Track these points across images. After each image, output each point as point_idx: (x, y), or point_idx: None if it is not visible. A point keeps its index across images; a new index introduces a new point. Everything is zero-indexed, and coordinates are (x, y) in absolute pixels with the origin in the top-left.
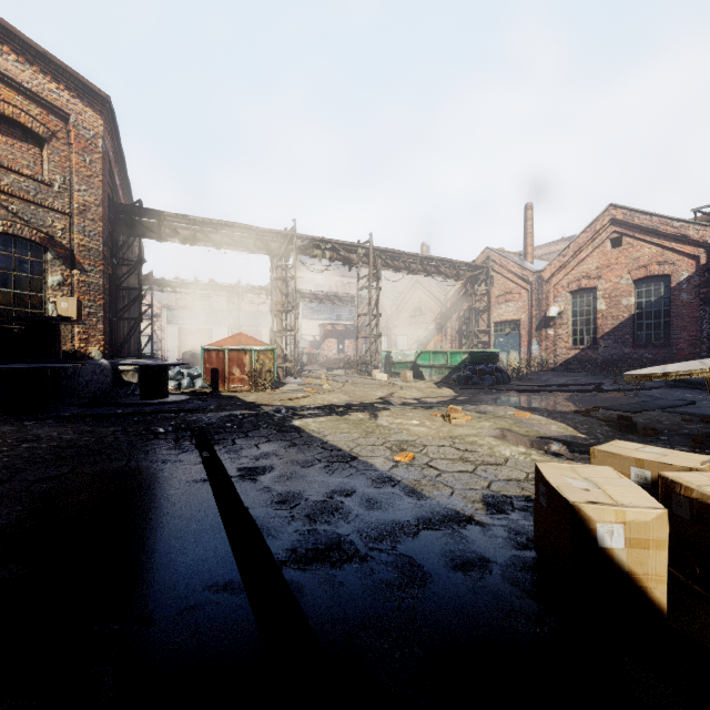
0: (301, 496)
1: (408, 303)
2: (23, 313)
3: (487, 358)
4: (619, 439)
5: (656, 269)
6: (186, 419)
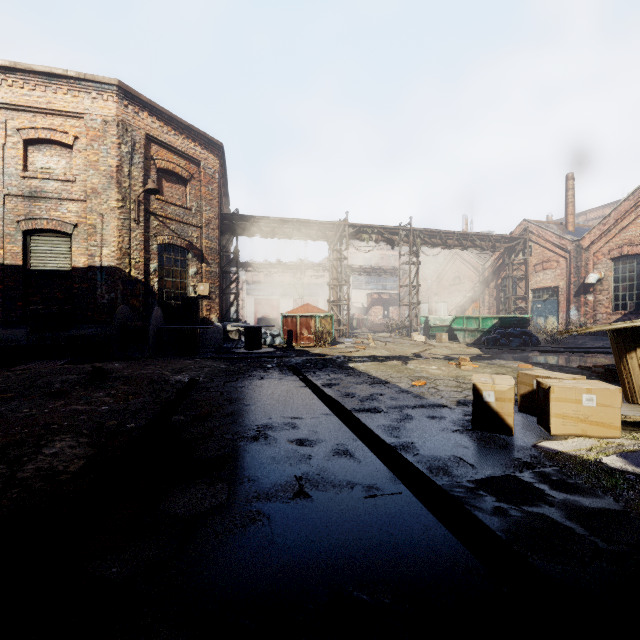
0: (356, 394)
1: (448, 273)
2: (177, 293)
3: (517, 323)
4: None
5: None
6: (283, 360)
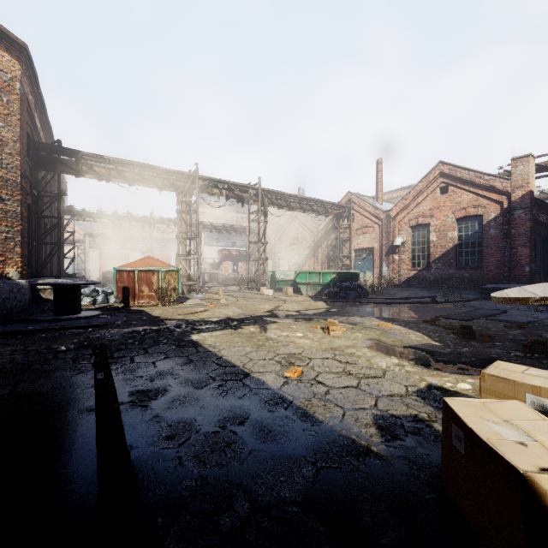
0: (191, 427)
1: (288, 234)
2: None
3: (350, 277)
4: (465, 346)
5: (472, 210)
6: (89, 337)
